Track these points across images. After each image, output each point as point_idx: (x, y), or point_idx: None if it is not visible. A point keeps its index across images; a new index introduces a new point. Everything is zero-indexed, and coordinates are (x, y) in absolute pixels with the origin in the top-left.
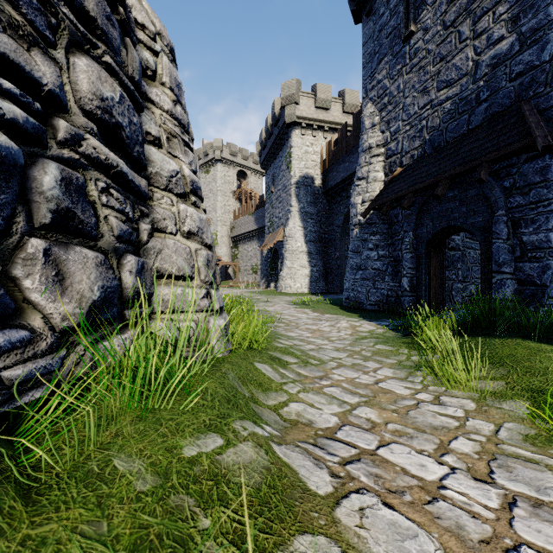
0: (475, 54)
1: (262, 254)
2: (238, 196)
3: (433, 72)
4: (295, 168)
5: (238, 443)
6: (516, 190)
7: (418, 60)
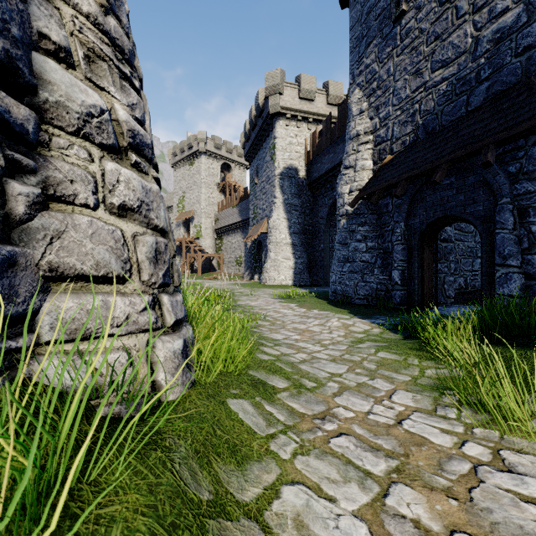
0: (475, 29)
1: (246, 246)
2: (223, 188)
3: (427, 52)
4: (280, 160)
5: None
6: (523, 175)
7: (410, 40)
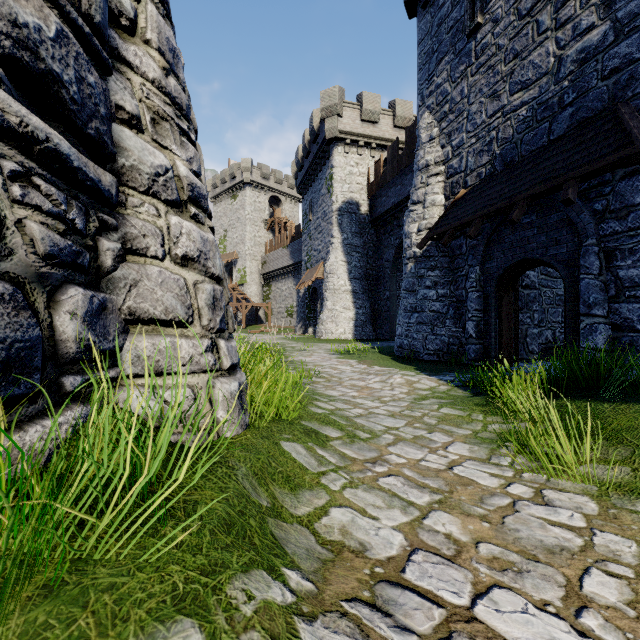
0: (558, 47)
1: (298, 294)
2: (271, 226)
3: (505, 72)
4: (338, 192)
5: (233, 639)
6: (610, 214)
7: (486, 58)
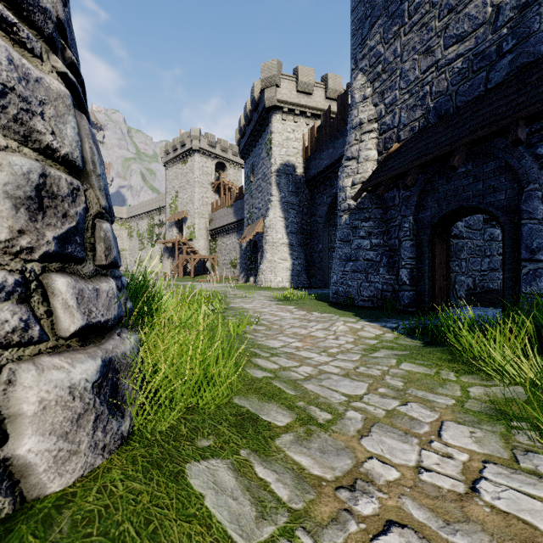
0: None
1: (241, 247)
2: (217, 188)
3: (439, 27)
4: (276, 155)
5: None
6: None
7: (420, 16)
